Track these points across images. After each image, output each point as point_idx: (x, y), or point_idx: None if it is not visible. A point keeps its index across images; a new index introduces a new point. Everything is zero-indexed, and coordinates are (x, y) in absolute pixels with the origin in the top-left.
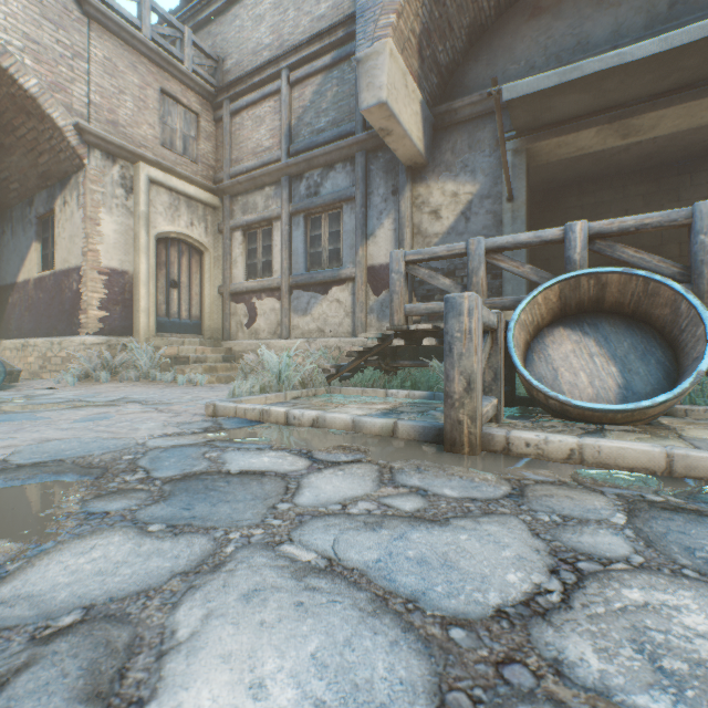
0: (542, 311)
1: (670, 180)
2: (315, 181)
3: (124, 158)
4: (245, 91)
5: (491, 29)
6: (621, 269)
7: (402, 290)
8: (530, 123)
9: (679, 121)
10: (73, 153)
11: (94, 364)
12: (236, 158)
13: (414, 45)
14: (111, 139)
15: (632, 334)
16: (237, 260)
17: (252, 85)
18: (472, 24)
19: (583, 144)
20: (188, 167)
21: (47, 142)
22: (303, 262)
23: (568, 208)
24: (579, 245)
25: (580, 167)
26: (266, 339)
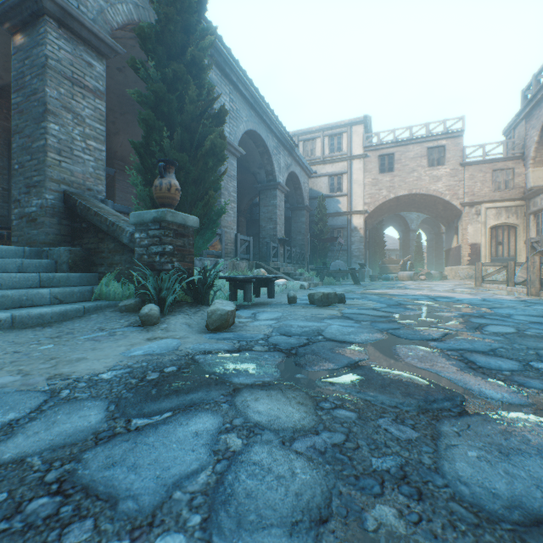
0: None
1: None
2: None
3: (475, 205)
4: None
5: None
6: None
7: (529, 251)
8: None
9: None
10: (459, 210)
11: (463, 274)
12: None
13: None
14: (469, 202)
15: None
16: (530, 228)
17: None
18: None
19: None
20: (506, 194)
21: (453, 208)
22: None
23: None
24: None
25: None
26: None
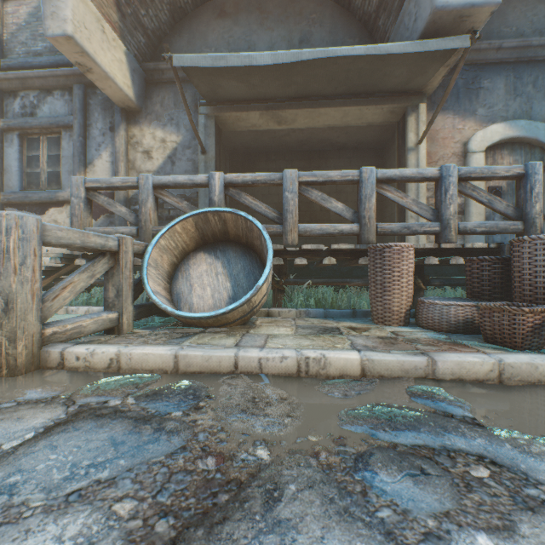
0: (185, 238)
1: (316, 161)
2: (32, 102)
3: None
4: None
5: (192, 14)
6: (232, 210)
7: (82, 213)
8: (212, 95)
9: (307, 120)
10: None
11: None
12: None
13: None
14: None
15: (245, 259)
16: None
17: None
18: (173, 4)
19: (255, 122)
20: None
21: None
22: (18, 181)
23: (260, 169)
24: (218, 189)
25: (264, 141)
26: None
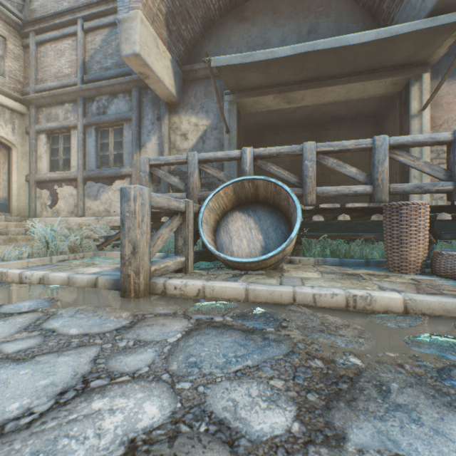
0: (225, 201)
1: (317, 132)
2: (104, 104)
3: None
4: (48, 28)
5: (218, 23)
6: (263, 177)
7: (147, 184)
8: (236, 85)
9: (314, 98)
10: None
11: None
12: (41, 78)
13: (162, 20)
14: None
15: (272, 216)
16: (42, 156)
17: (54, 25)
18: (205, 17)
19: (268, 104)
20: None
21: None
22: (95, 161)
23: (268, 142)
24: (248, 161)
25: (272, 118)
26: (65, 216)
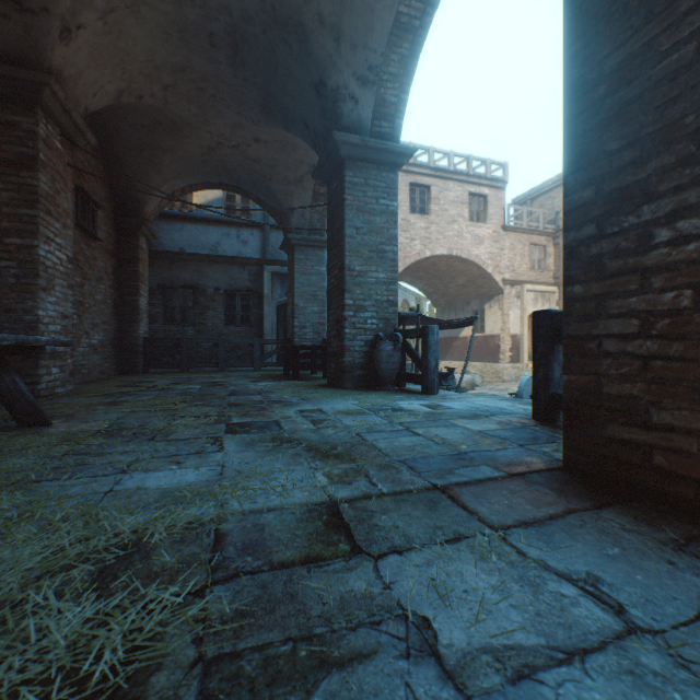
0: None
1: None
2: None
3: (516, 284)
4: None
5: None
6: None
7: None
8: None
9: None
10: (499, 289)
11: (510, 376)
12: None
13: None
14: (513, 280)
15: None
16: None
17: None
18: None
19: None
20: (540, 276)
21: (487, 285)
22: None
23: None
24: None
25: None
26: None
